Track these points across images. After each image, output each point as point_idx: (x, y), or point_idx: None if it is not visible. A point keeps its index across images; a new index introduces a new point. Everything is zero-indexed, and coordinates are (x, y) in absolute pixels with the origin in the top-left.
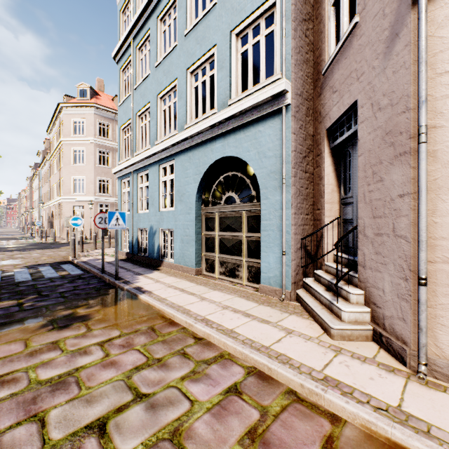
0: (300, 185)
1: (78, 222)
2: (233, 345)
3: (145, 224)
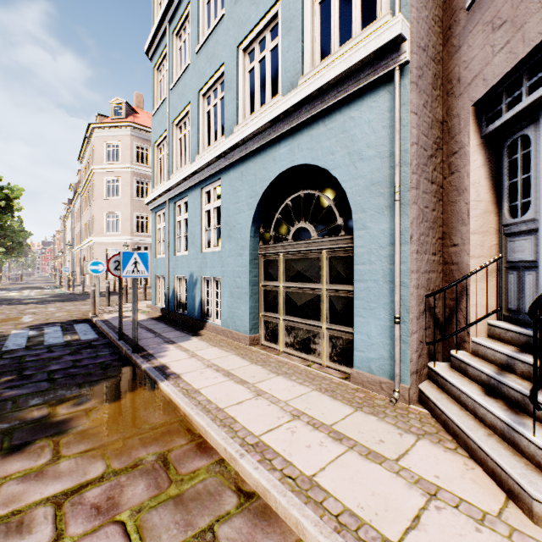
0: (424, 204)
1: (99, 268)
2: (319, 536)
3: (184, 270)
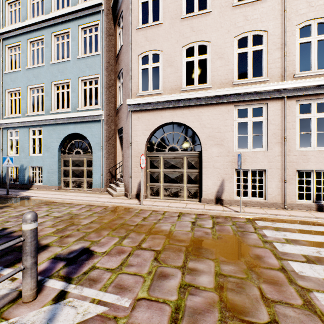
0: (108, 149)
1: None
2: (82, 201)
3: (16, 163)
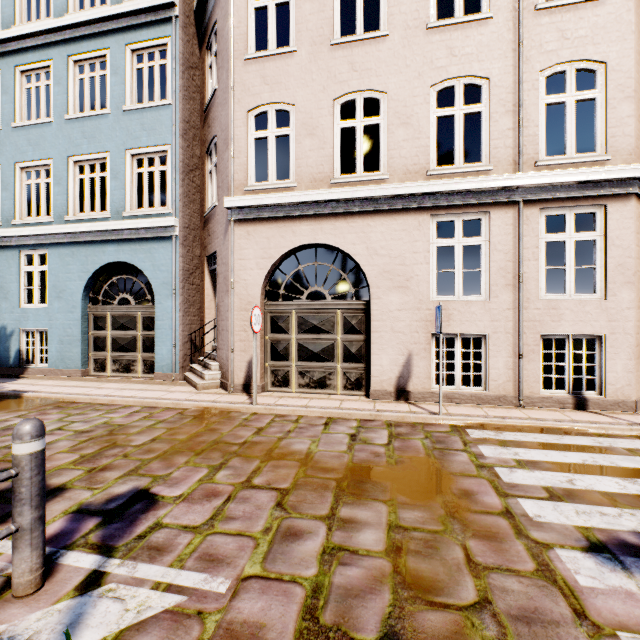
0: (188, 295)
1: None
2: (134, 399)
3: None
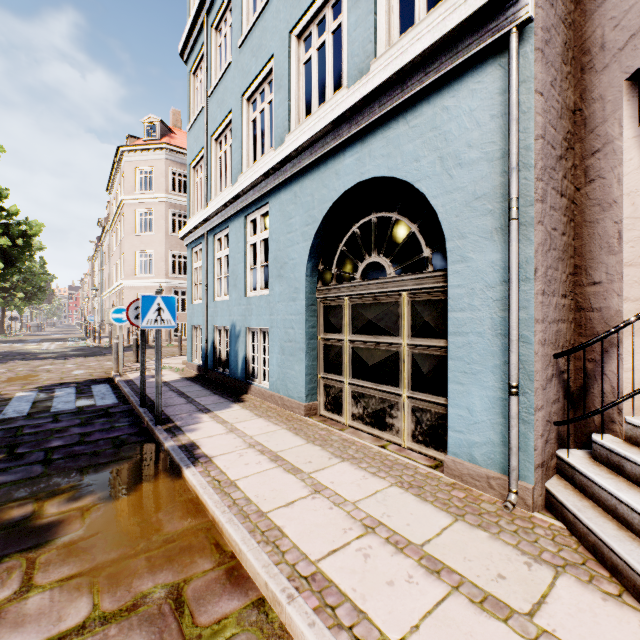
0: (552, 224)
1: (124, 317)
2: None
3: (224, 319)
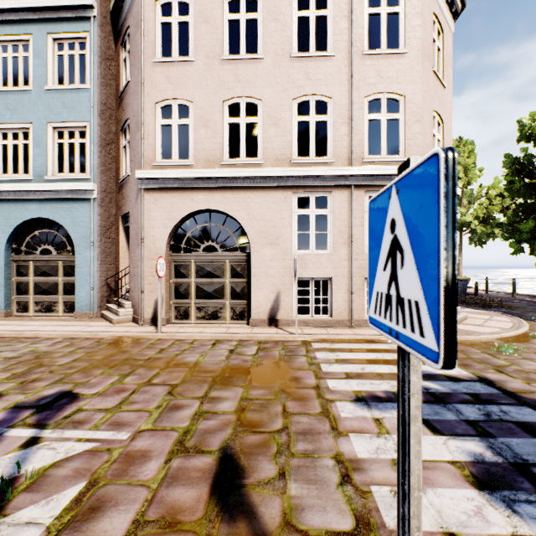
0: (105, 247)
1: None
2: (56, 332)
3: None
